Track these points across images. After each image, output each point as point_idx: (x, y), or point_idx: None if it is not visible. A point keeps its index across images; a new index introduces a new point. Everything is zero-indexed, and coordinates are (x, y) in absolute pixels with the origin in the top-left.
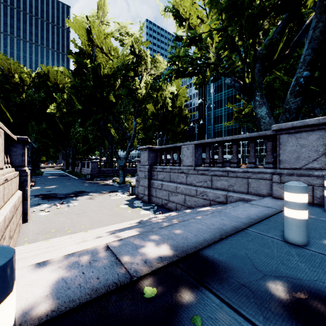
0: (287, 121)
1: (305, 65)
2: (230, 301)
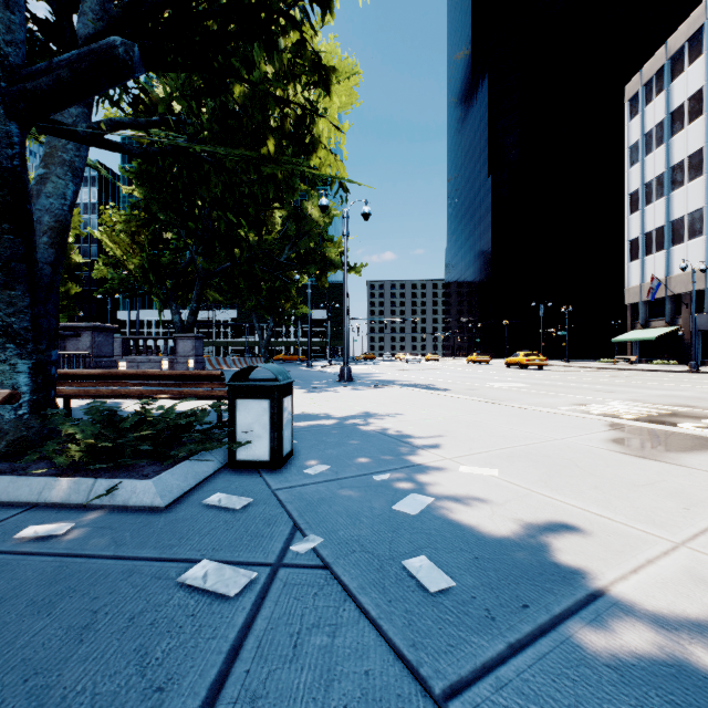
0: (189, 329)
1: (195, 301)
2: None
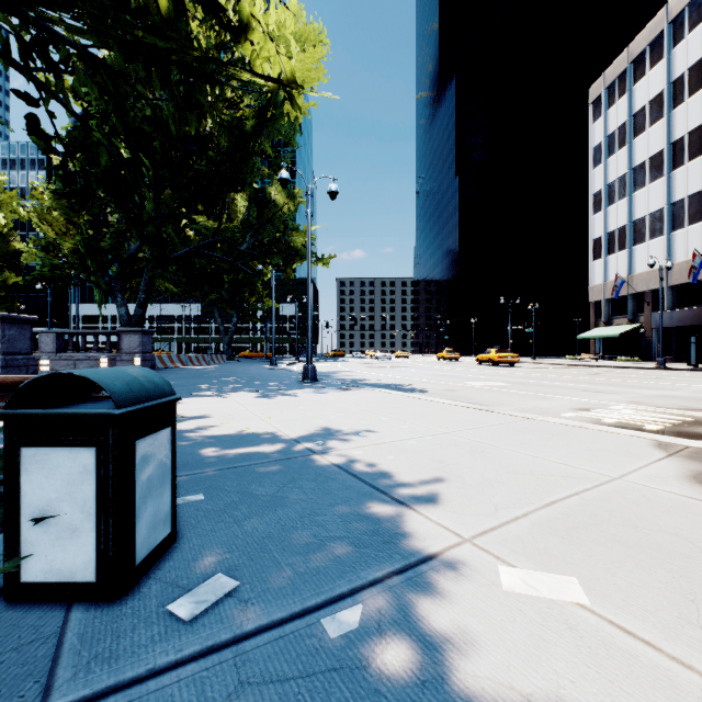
0: (136, 322)
1: (143, 292)
2: None
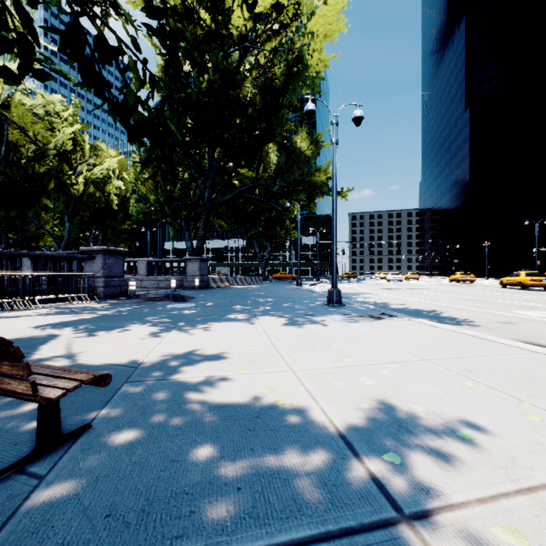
0: (197, 252)
1: (202, 229)
2: (154, 294)
